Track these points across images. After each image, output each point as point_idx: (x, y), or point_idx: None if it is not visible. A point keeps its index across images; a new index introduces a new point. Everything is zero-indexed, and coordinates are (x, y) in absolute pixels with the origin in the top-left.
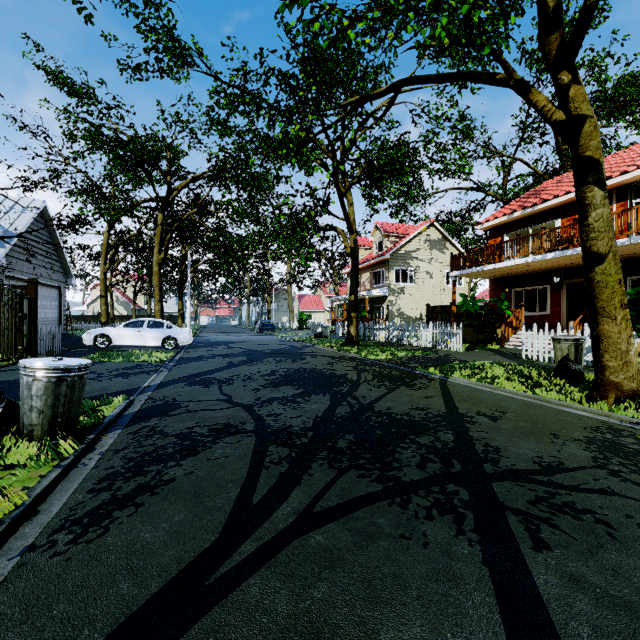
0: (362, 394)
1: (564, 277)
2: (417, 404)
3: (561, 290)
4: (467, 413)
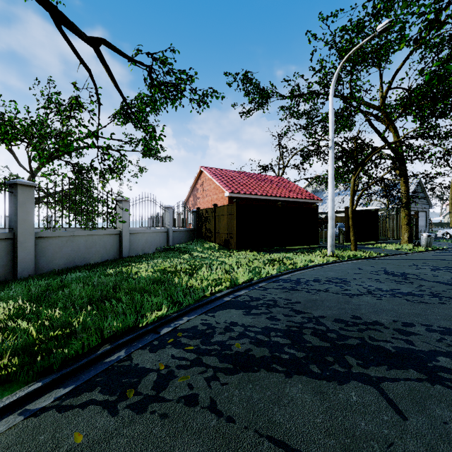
0: None
1: None
2: None
3: None
4: None
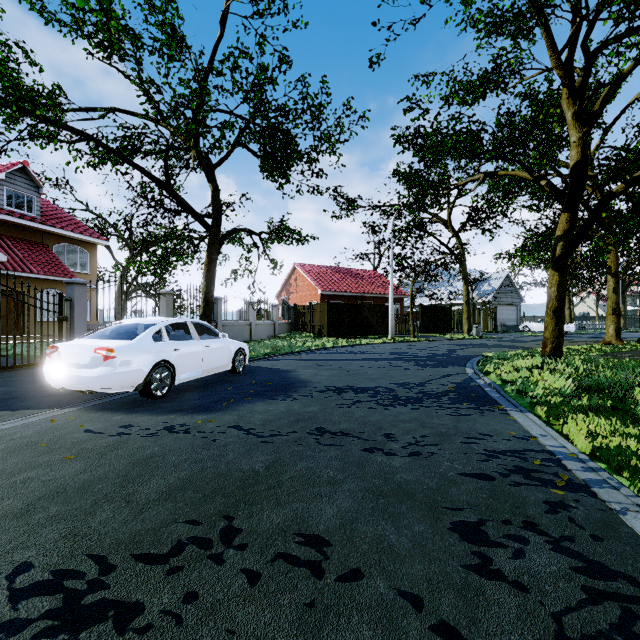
0: None
1: None
2: None
3: None
4: None
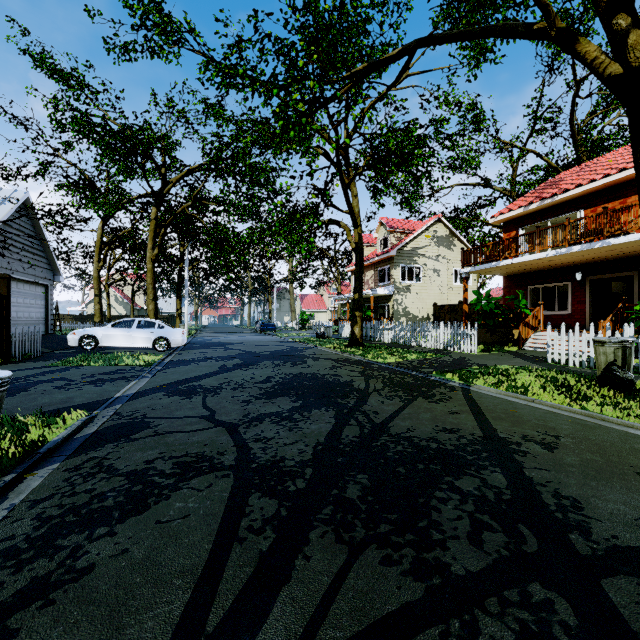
0: (373, 408)
1: (587, 273)
2: (443, 423)
3: (584, 287)
4: (510, 438)
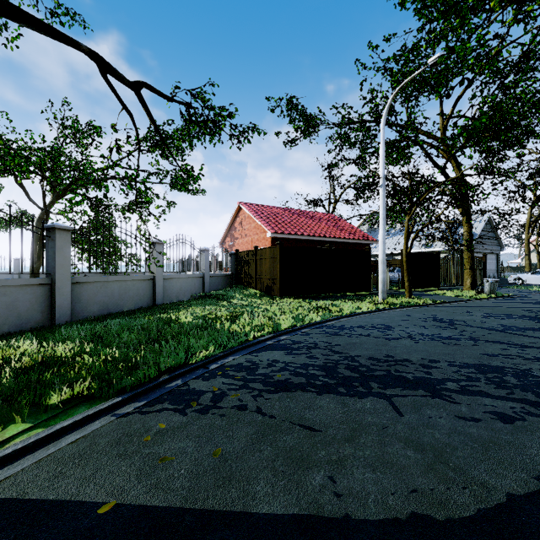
0: None
1: None
2: None
3: None
4: None
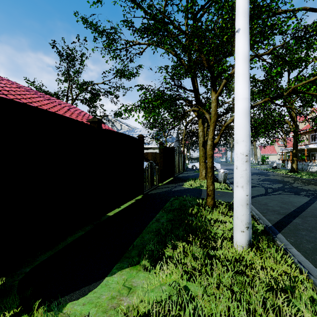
0: (294, 185)
1: None
2: (314, 188)
3: None
4: None
